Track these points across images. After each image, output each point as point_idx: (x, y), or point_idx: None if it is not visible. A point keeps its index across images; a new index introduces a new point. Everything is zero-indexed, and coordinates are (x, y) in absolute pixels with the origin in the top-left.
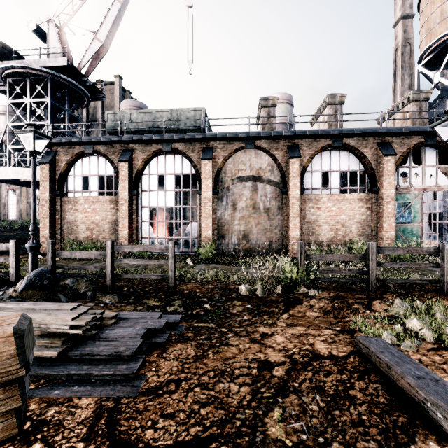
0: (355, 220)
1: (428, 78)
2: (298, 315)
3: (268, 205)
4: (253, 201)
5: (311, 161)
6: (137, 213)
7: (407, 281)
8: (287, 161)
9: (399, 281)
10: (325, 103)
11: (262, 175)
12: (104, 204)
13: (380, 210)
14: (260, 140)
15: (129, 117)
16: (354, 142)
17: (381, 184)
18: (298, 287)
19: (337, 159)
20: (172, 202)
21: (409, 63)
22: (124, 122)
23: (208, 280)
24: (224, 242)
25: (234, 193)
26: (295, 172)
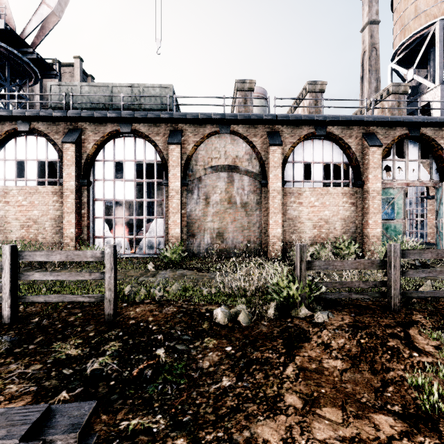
0: (339, 216)
1: (400, 76)
2: (311, 367)
3: (245, 199)
4: (228, 195)
5: (293, 150)
6: (88, 208)
7: (436, 295)
8: (267, 149)
9: (426, 295)
10: (305, 91)
11: (238, 164)
12: (45, 196)
13: (365, 205)
14: (236, 124)
15: (78, 91)
16: (338, 131)
17: (366, 177)
18: (297, 308)
19: (320, 150)
20: (132, 195)
21: (375, 67)
22: (70, 94)
23: (169, 297)
24: (195, 242)
25: (207, 185)
26: (276, 162)
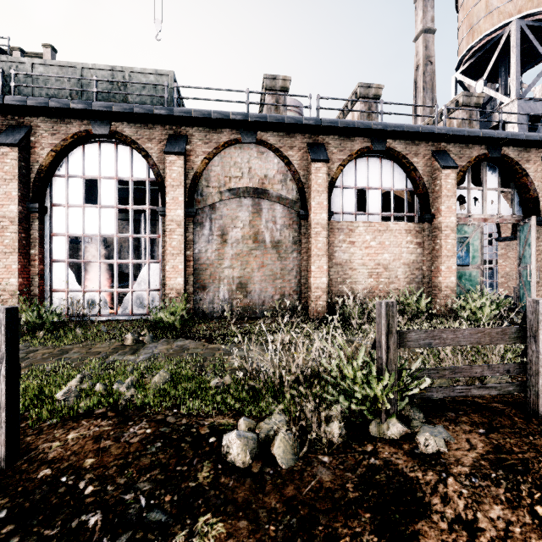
0: (402, 260)
1: (465, 89)
2: None
3: (278, 236)
4: (253, 230)
5: (342, 171)
6: (41, 246)
7: None
8: (307, 168)
9: None
10: (355, 97)
11: (268, 187)
12: None
13: (435, 246)
14: (265, 131)
15: (28, 71)
16: (401, 147)
17: (437, 209)
18: (381, 420)
19: (377, 171)
20: (112, 228)
21: (430, 84)
22: (10, 71)
23: (145, 400)
24: (206, 297)
25: (224, 215)
26: (321, 184)
